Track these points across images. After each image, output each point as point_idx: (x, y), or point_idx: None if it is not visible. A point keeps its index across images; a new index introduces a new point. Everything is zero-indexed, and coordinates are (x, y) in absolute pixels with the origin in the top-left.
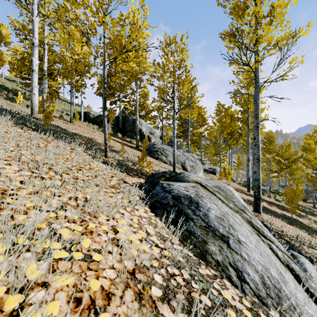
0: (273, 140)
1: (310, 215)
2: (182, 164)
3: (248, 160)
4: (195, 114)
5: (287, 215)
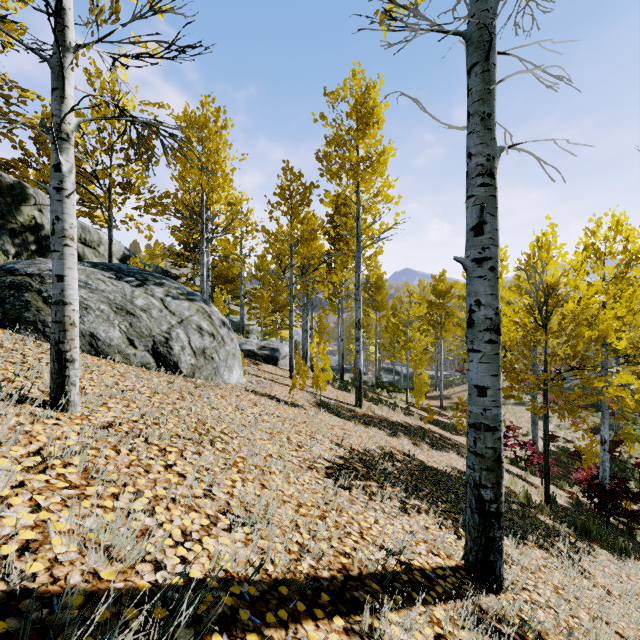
0: (382, 285)
1: (456, 433)
2: (157, 347)
3: (358, 325)
4: (225, 202)
5: (459, 469)
